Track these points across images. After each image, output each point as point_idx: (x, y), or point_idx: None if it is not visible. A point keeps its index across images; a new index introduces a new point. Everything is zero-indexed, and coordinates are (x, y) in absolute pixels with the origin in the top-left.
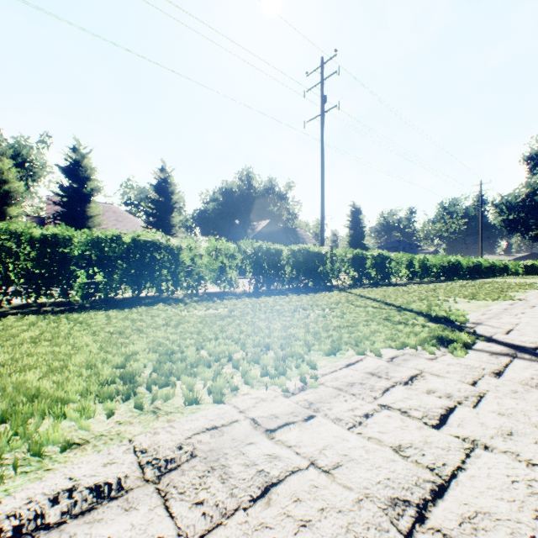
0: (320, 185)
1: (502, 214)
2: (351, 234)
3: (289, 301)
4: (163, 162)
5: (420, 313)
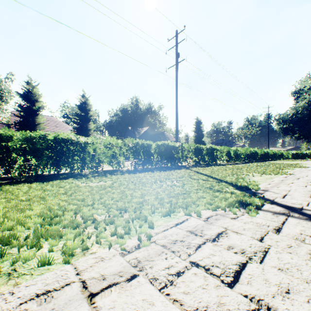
0: (176, 106)
1: (280, 124)
2: (196, 135)
3: (153, 176)
4: (83, 92)
5: (231, 183)
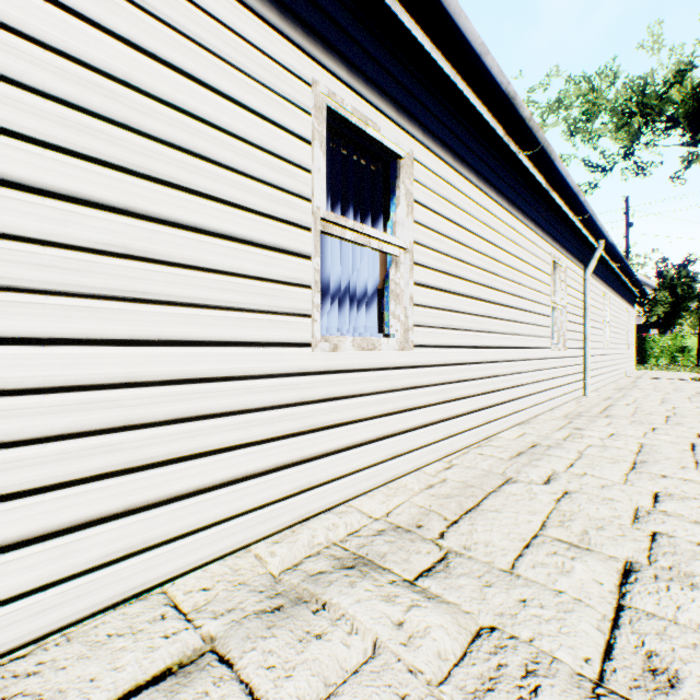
0: None
1: None
2: None
3: None
4: None
5: None
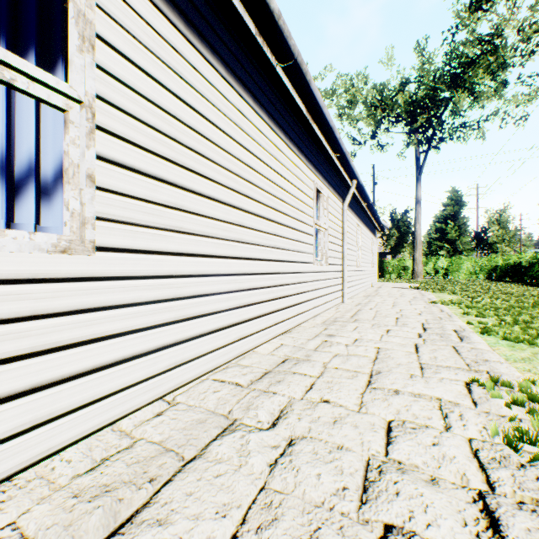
0: None
1: None
2: None
3: (526, 291)
4: None
5: (442, 290)
